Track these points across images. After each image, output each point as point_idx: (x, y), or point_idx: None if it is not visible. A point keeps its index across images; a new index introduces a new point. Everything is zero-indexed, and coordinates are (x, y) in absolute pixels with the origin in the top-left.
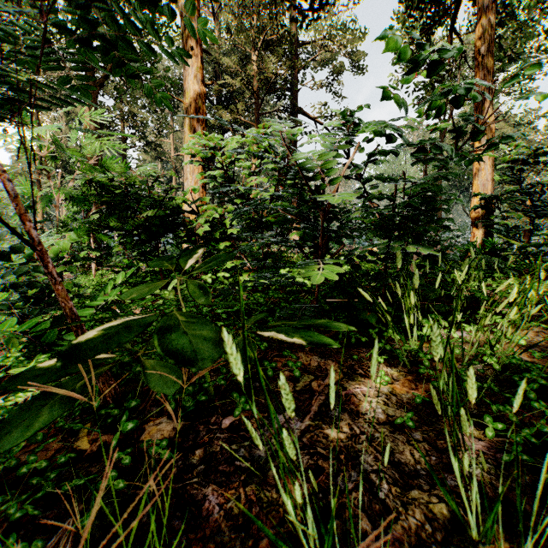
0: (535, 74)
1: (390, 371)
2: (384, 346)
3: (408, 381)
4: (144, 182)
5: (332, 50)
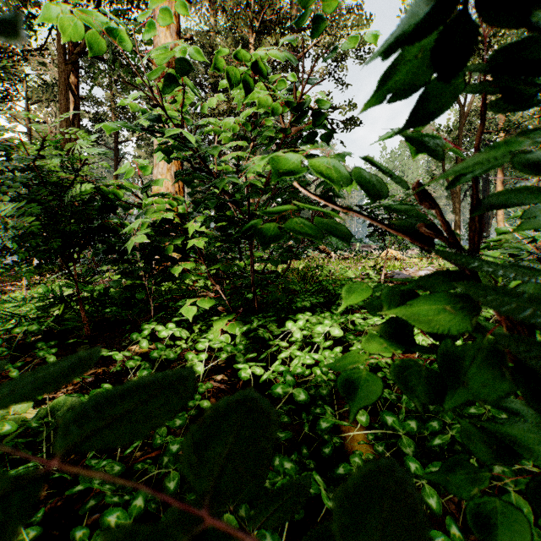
0: None
1: None
2: None
3: None
4: (2, 145)
5: (336, 34)
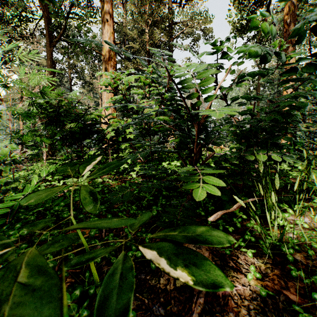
0: (316, 39)
1: (257, 262)
2: (250, 238)
3: (277, 277)
4: (69, 103)
5: (193, 26)
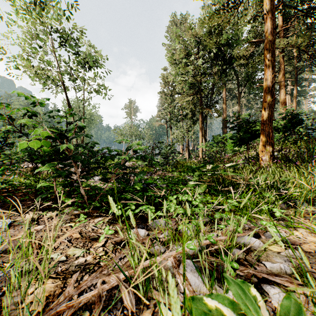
0: None
1: None
2: None
3: None
4: None
5: None
